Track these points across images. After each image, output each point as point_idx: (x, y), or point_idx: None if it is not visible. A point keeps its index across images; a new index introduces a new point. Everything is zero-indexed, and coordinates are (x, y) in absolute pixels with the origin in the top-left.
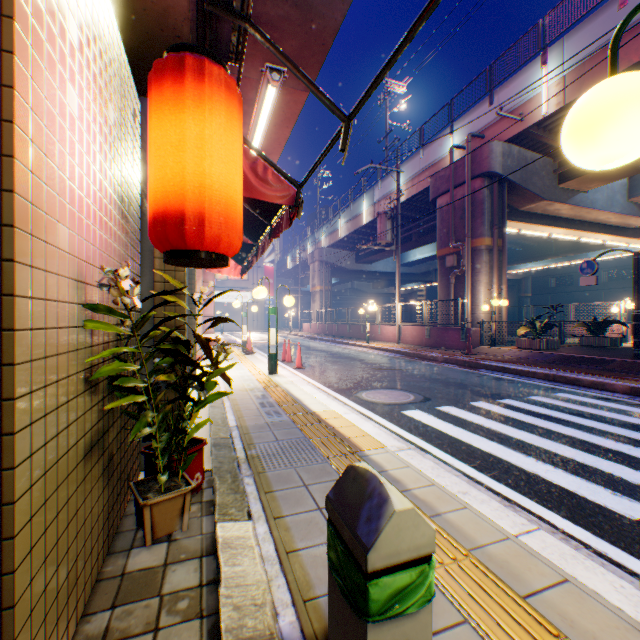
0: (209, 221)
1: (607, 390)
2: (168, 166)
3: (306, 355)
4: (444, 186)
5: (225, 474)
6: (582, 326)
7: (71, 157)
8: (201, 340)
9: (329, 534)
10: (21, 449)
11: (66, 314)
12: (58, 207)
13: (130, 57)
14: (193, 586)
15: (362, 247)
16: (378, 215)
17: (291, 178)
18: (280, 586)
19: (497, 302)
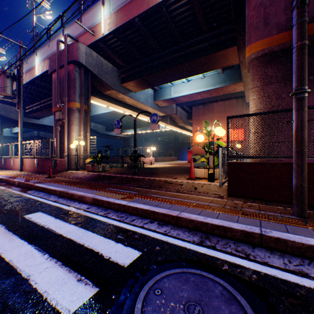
0: None
1: (85, 202)
2: None
3: None
4: (56, 66)
5: None
6: (129, 157)
7: None
8: None
9: None
10: None
11: None
12: None
13: None
14: None
15: None
16: None
17: None
18: None
19: (77, 142)
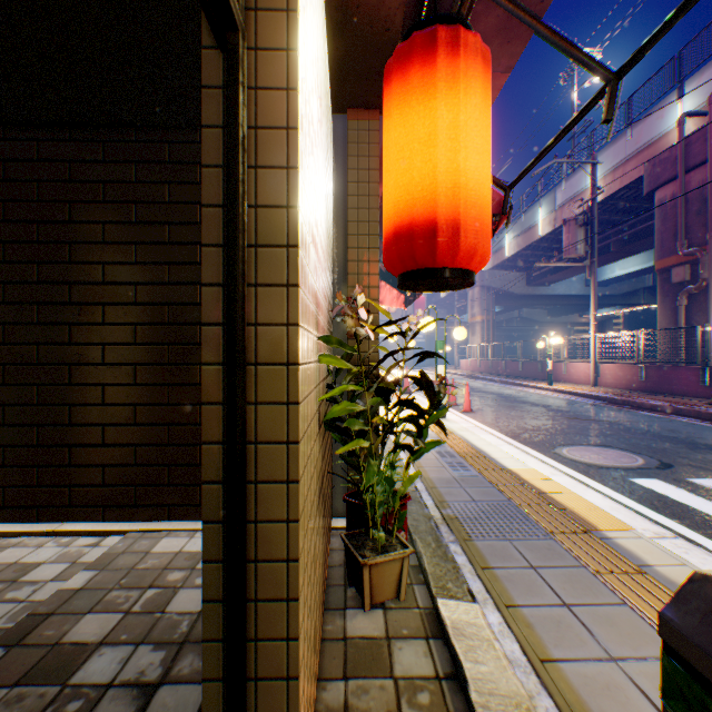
0: (463, 229)
1: None
2: (414, 168)
3: (471, 397)
4: (667, 172)
5: (425, 535)
6: None
7: (314, 174)
8: (425, 378)
9: (671, 674)
10: (300, 499)
11: (312, 347)
12: (310, 228)
13: (331, 70)
14: (428, 676)
15: (542, 265)
16: (564, 223)
17: (497, 179)
18: (548, 710)
19: None
